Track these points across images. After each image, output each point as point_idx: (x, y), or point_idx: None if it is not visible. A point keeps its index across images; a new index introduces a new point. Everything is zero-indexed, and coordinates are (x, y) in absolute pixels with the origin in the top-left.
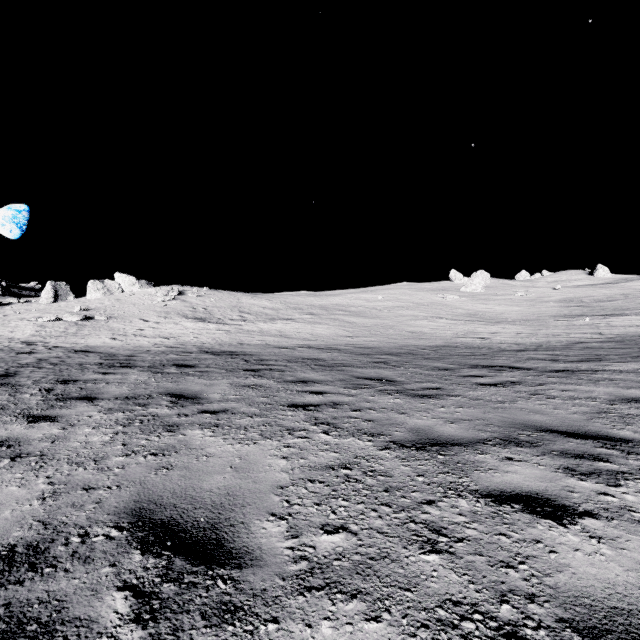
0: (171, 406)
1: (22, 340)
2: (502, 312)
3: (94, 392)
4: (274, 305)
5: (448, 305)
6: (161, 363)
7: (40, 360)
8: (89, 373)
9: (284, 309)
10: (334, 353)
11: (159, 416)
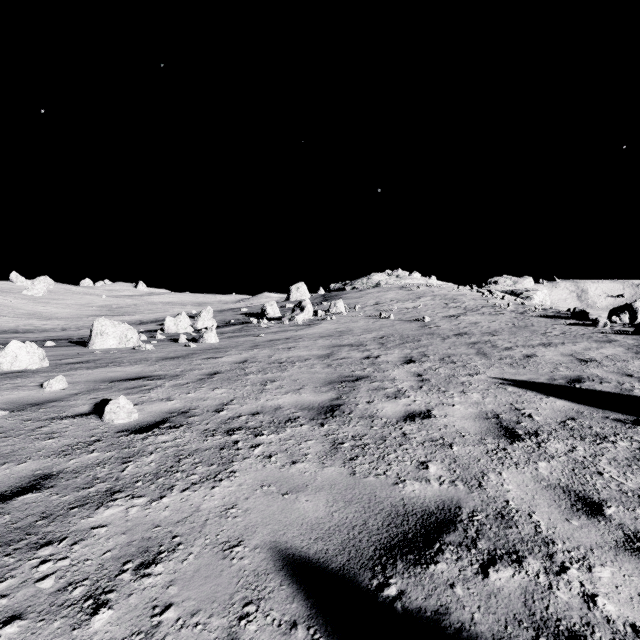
0: None
1: None
2: (57, 313)
3: None
4: None
5: (10, 306)
6: None
7: None
8: None
9: None
10: None
11: None
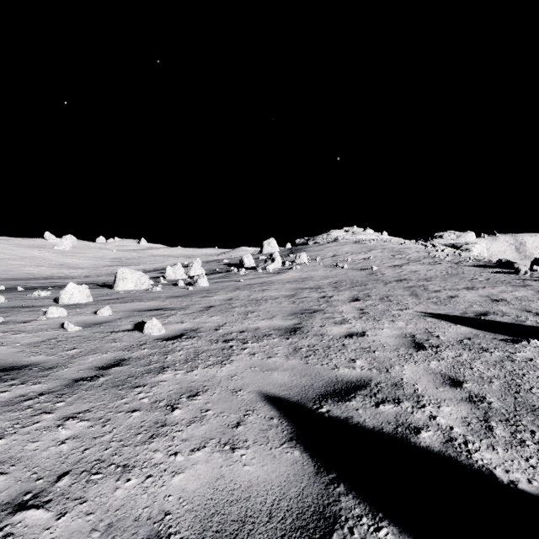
0: None
1: None
2: (80, 263)
3: None
4: None
5: (46, 258)
6: None
7: None
8: None
9: None
10: None
11: None
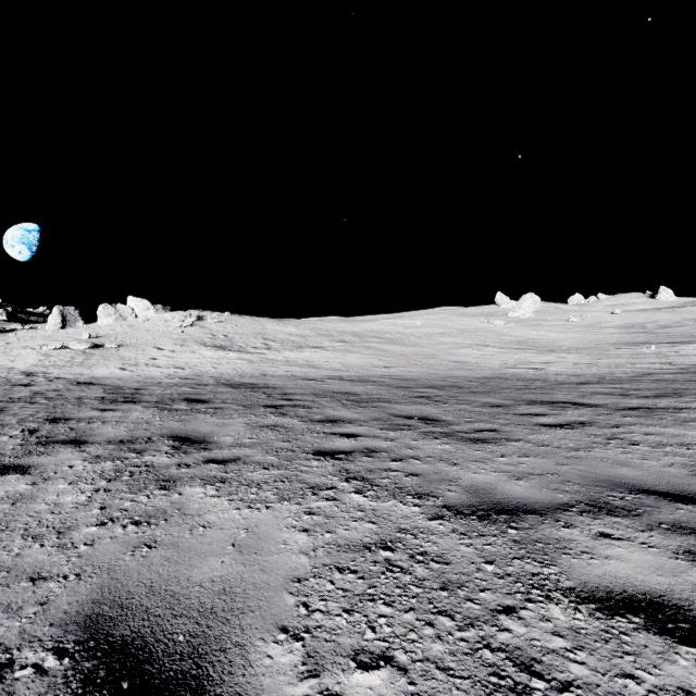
0: (172, 453)
1: (22, 370)
2: (555, 339)
3: (85, 434)
4: (302, 332)
5: (494, 331)
6: (171, 397)
7: (35, 394)
8: (86, 410)
9: (313, 336)
10: (368, 386)
11: (154, 467)
